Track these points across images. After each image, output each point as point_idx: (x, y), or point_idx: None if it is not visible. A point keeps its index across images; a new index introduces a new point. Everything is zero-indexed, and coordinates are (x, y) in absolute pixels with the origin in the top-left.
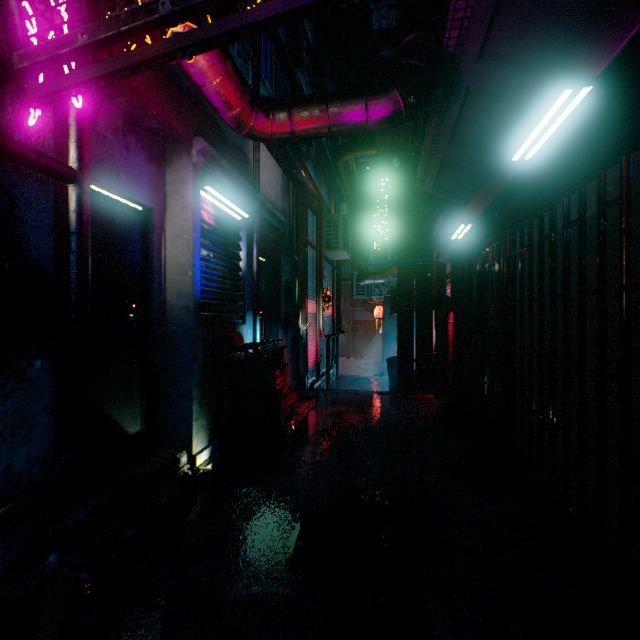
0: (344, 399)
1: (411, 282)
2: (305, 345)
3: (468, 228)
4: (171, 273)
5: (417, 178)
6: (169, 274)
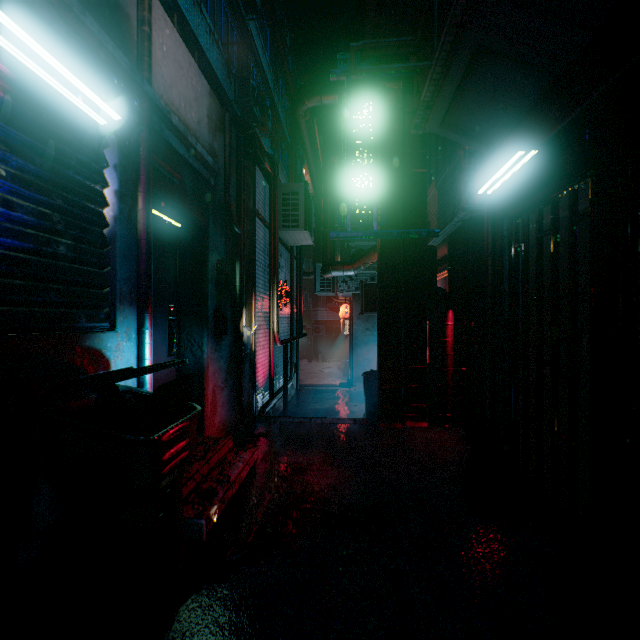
0: (307, 436)
1: (398, 269)
2: (252, 356)
3: (521, 164)
4: None
5: (421, 101)
6: None
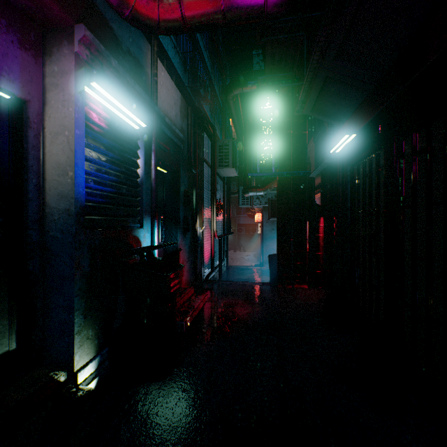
0: (234, 290)
1: (289, 192)
2: (202, 244)
3: (350, 139)
4: (51, 173)
5: (299, 100)
6: (48, 174)
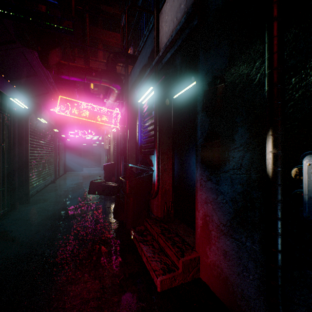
0: None
1: None
2: None
3: None
4: None
5: None
6: None
